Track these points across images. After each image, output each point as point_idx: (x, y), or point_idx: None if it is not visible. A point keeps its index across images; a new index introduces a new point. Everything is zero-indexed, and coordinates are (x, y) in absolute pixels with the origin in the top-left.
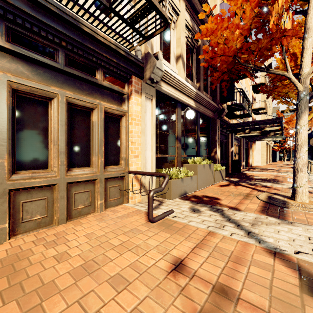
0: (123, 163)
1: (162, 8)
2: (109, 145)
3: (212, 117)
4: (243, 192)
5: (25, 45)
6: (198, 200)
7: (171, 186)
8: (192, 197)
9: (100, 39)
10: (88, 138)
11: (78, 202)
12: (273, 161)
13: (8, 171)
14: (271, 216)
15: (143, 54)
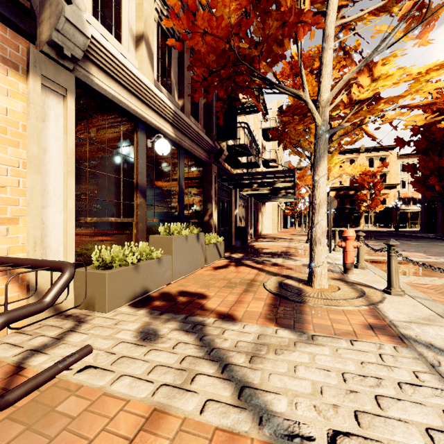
0: None
1: None
2: None
3: (205, 160)
4: (245, 278)
5: None
6: (168, 304)
7: (107, 284)
8: (159, 297)
9: None
10: None
11: None
12: (285, 228)
13: None
14: (282, 325)
15: None
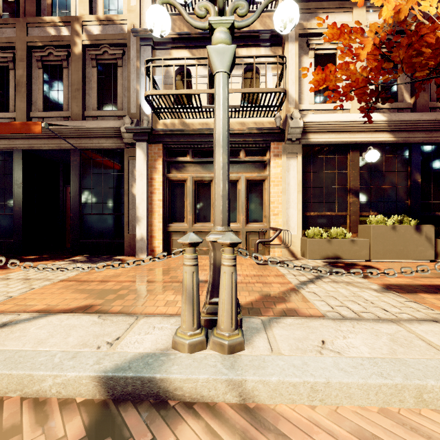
0: (265, 220)
1: (285, 76)
2: (253, 206)
3: None
4: None
5: (199, 156)
6: (344, 266)
7: (307, 245)
8: (346, 263)
9: (236, 132)
10: (235, 202)
11: None
12: None
13: (193, 222)
14: (389, 288)
15: (284, 117)
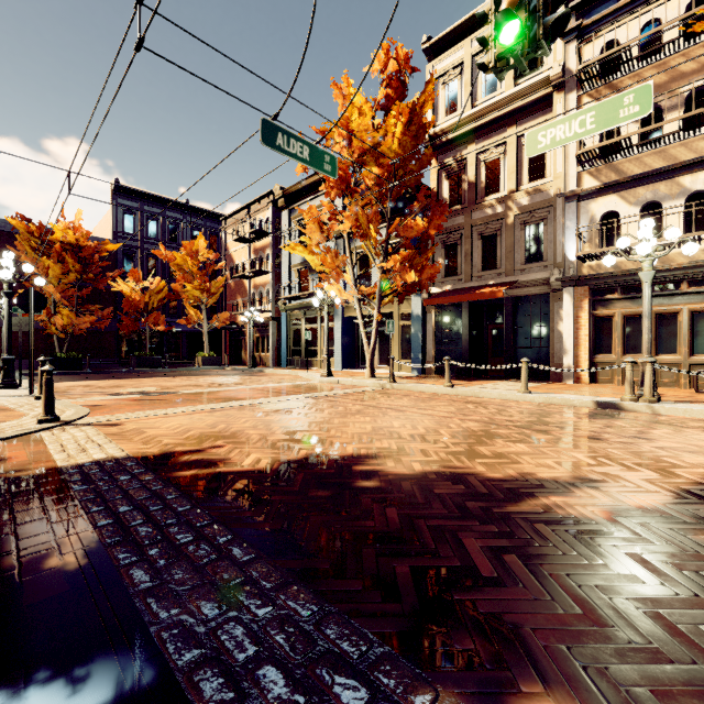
0: None
1: None
2: (700, 337)
3: None
4: None
5: (629, 292)
6: None
7: None
8: None
9: (674, 267)
10: (675, 334)
11: (663, 377)
12: None
13: (621, 354)
14: None
15: None
